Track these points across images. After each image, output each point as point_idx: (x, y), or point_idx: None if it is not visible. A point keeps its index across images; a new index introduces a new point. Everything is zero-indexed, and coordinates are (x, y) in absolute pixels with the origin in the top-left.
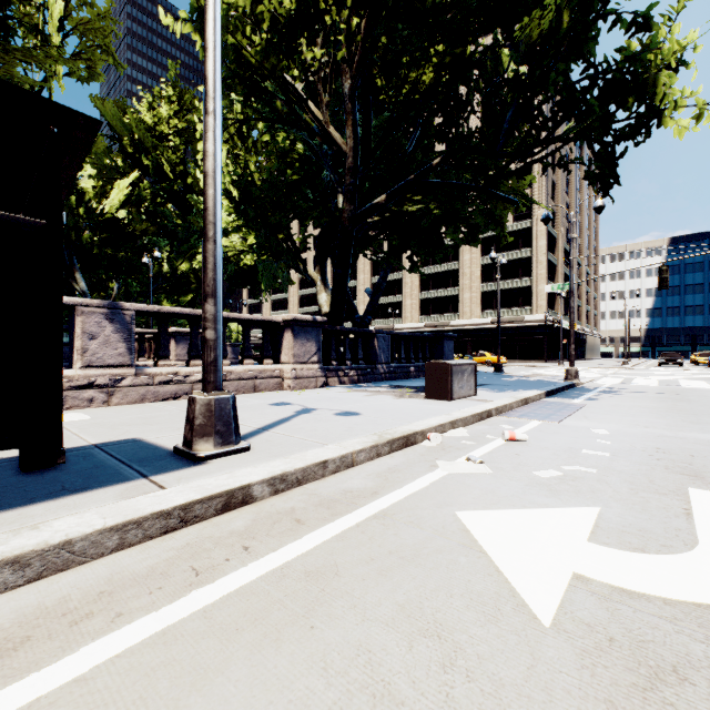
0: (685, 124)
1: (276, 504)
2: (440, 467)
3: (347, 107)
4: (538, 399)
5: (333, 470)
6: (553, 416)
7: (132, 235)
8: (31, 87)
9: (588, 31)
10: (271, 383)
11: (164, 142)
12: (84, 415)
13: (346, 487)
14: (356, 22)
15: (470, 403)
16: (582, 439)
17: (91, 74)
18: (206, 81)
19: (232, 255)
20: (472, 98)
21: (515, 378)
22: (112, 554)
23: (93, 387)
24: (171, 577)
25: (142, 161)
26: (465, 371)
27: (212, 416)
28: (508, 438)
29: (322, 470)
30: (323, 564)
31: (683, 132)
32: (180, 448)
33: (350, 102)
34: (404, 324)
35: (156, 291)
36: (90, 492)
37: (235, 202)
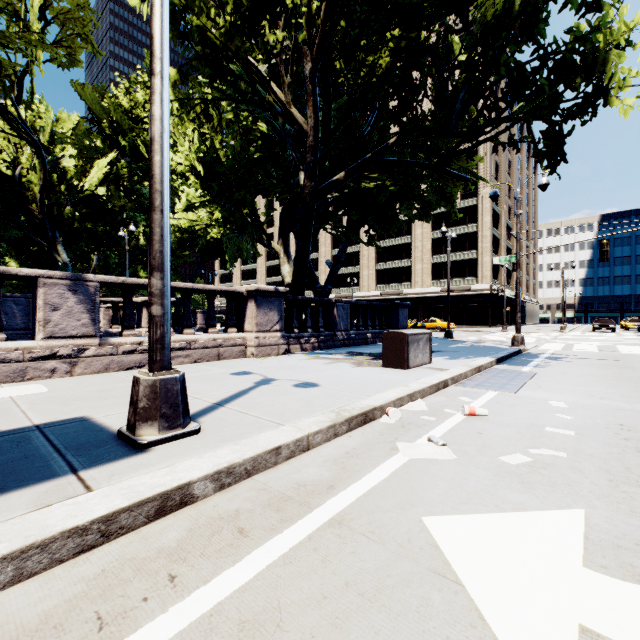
0: (630, 104)
1: (220, 504)
2: (401, 451)
3: (308, 88)
4: (490, 367)
5: (287, 456)
6: (507, 386)
7: (111, 211)
8: (14, 72)
9: (539, 13)
10: (235, 351)
11: (140, 124)
12: (43, 387)
13: (300, 479)
14: (316, 6)
15: (426, 372)
16: (542, 414)
17: (71, 61)
18: (152, 40)
19: (199, 229)
20: (425, 82)
21: (465, 344)
22: (5, 589)
23: (56, 358)
24: (65, 633)
25: (120, 142)
26: (420, 340)
27: (157, 398)
28: (468, 413)
29: (274, 458)
30: (263, 606)
31: (628, 112)
32: (123, 432)
33: (310, 84)
34: (361, 292)
35: (133, 262)
36: (2, 495)
37: (201, 178)
